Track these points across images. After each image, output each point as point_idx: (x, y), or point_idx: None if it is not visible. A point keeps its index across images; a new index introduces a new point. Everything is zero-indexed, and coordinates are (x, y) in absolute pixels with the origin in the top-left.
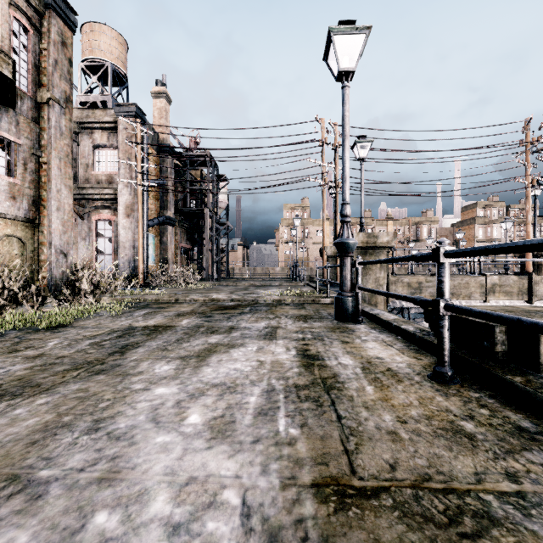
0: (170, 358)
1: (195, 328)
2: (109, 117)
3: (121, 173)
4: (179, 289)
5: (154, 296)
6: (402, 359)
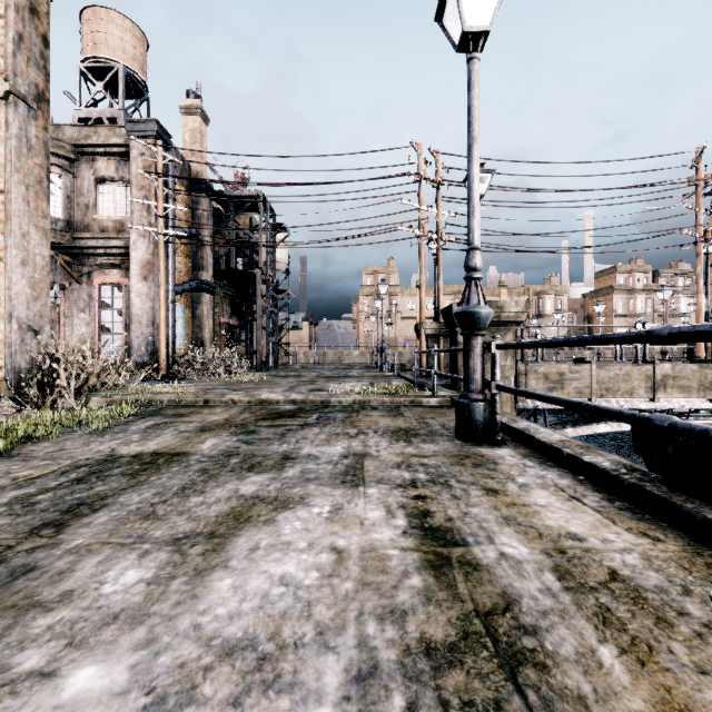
0: (152, 542)
1: (222, 459)
2: (117, 138)
3: (136, 218)
4: (216, 383)
5: (173, 395)
6: (622, 539)
